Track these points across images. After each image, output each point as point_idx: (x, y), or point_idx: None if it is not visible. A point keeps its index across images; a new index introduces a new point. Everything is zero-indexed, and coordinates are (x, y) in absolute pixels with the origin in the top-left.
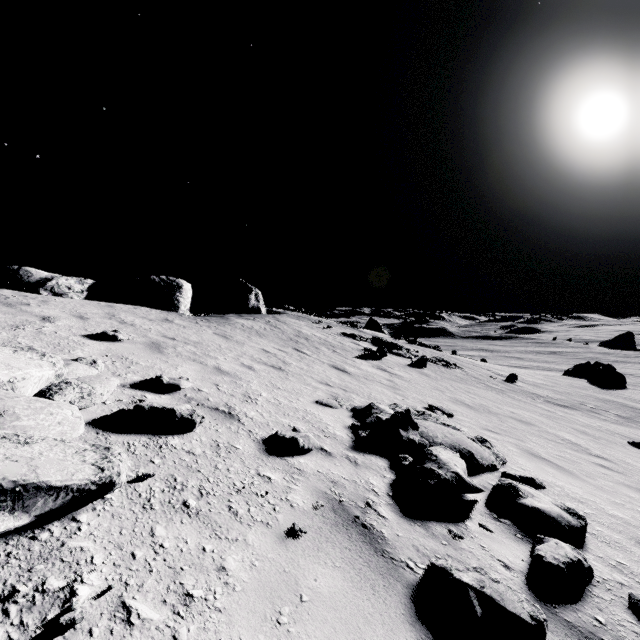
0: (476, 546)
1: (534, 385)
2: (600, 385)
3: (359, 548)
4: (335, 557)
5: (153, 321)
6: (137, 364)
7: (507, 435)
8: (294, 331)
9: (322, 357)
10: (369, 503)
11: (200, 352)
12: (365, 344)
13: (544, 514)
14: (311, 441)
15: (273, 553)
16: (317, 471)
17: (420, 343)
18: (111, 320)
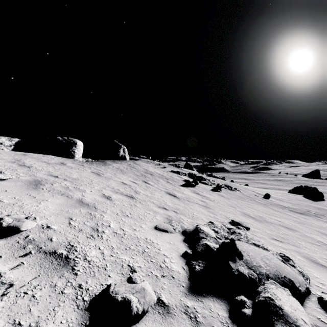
0: None
1: (279, 200)
2: (310, 198)
3: None
4: None
5: (50, 164)
6: None
7: (287, 242)
8: (144, 170)
9: (160, 186)
10: None
11: (72, 186)
12: (185, 177)
13: None
14: (147, 298)
15: None
16: None
17: (214, 176)
18: (13, 163)
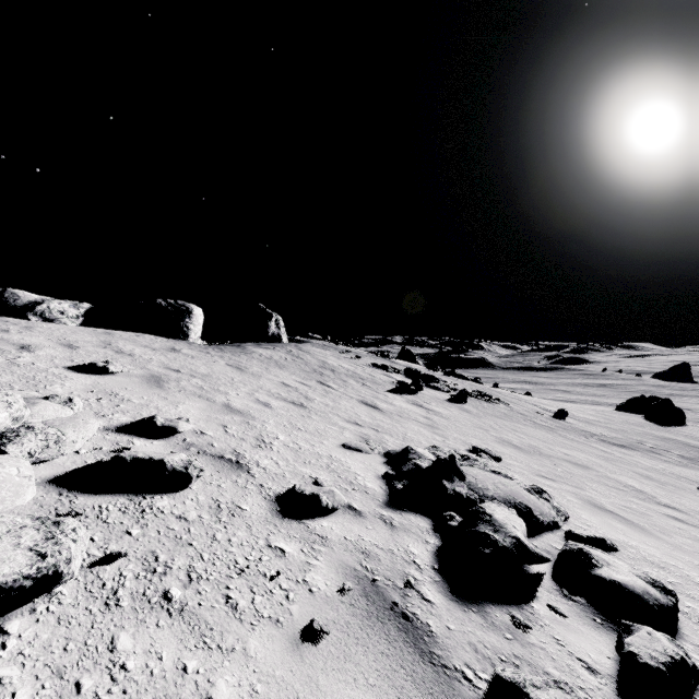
0: (548, 639)
1: (586, 422)
2: (657, 421)
3: (399, 652)
4: (368, 669)
5: (156, 350)
6: (128, 402)
7: (564, 482)
8: (319, 362)
9: (350, 391)
10: (410, 582)
11: (208, 386)
12: (398, 376)
13: (626, 590)
14: (336, 498)
15: (283, 668)
16: (344, 538)
17: (458, 375)
18: (106, 349)
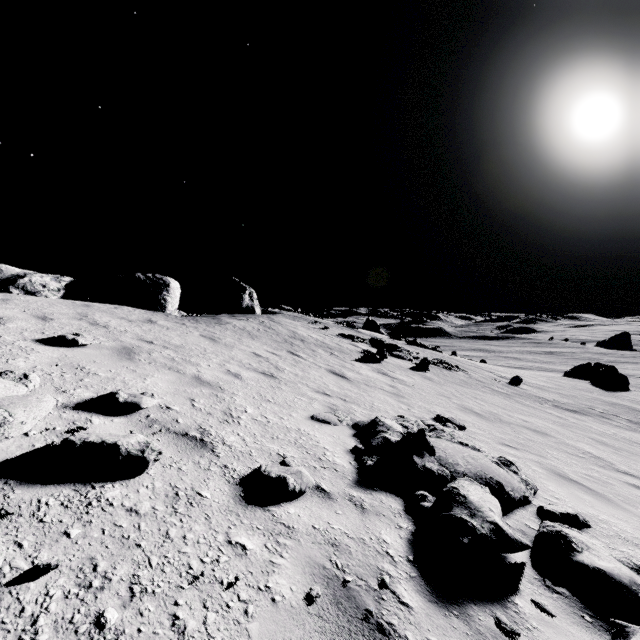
0: None
1: (539, 388)
2: (603, 387)
3: None
4: None
5: (132, 322)
6: (94, 375)
7: (526, 450)
8: (289, 332)
9: (319, 361)
10: (385, 581)
11: (180, 358)
12: (364, 346)
13: (613, 580)
14: (304, 480)
15: None
16: (312, 527)
17: (419, 344)
18: (81, 321)
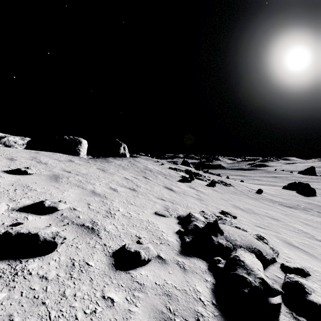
0: None
1: (271, 195)
2: (303, 194)
3: None
4: None
5: (61, 161)
6: (34, 191)
7: (269, 229)
8: (144, 166)
9: (159, 181)
10: (199, 320)
11: (84, 180)
12: (182, 173)
13: None
14: (150, 252)
15: None
16: (155, 283)
17: (210, 172)
18: (32, 161)
